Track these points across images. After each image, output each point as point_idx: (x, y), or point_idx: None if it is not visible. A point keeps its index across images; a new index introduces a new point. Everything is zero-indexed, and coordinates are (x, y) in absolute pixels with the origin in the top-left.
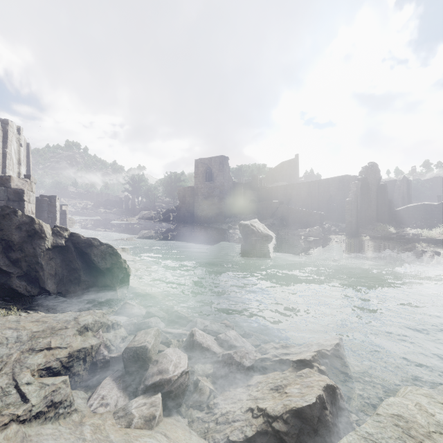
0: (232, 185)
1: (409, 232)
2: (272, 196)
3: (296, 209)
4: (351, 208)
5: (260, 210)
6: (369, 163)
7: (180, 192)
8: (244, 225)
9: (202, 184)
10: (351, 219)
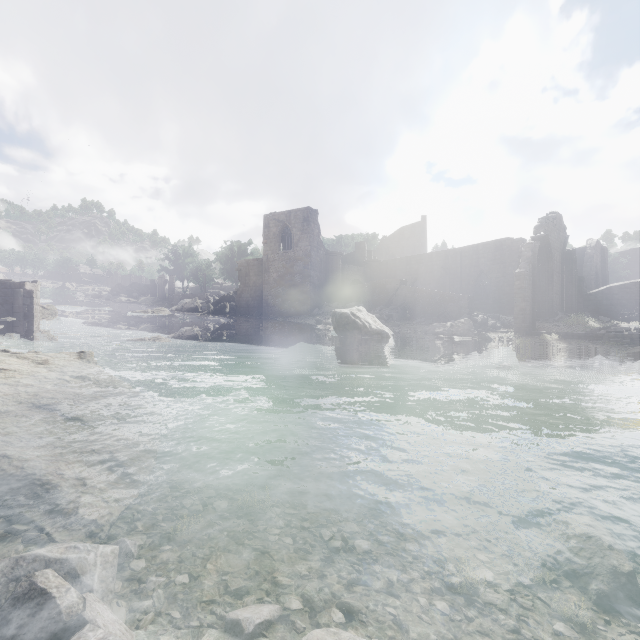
0: (323, 255)
1: (629, 326)
2: (387, 276)
3: (428, 291)
4: (524, 286)
5: (369, 294)
6: (550, 214)
7: (241, 268)
8: (340, 314)
9: (275, 254)
10: (524, 304)
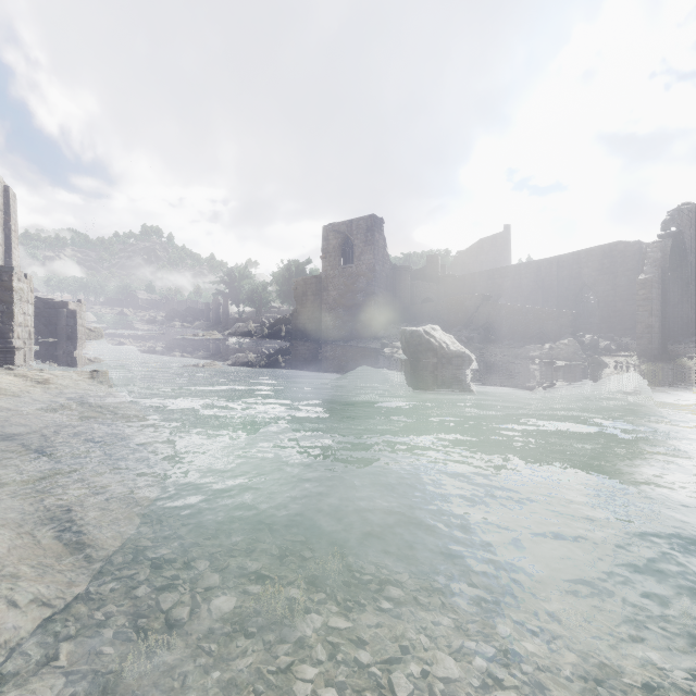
0: (390, 270)
1: None
2: (464, 293)
3: (518, 307)
4: (651, 296)
5: (443, 313)
6: (682, 206)
7: (297, 287)
8: (411, 332)
9: (335, 270)
10: (651, 319)
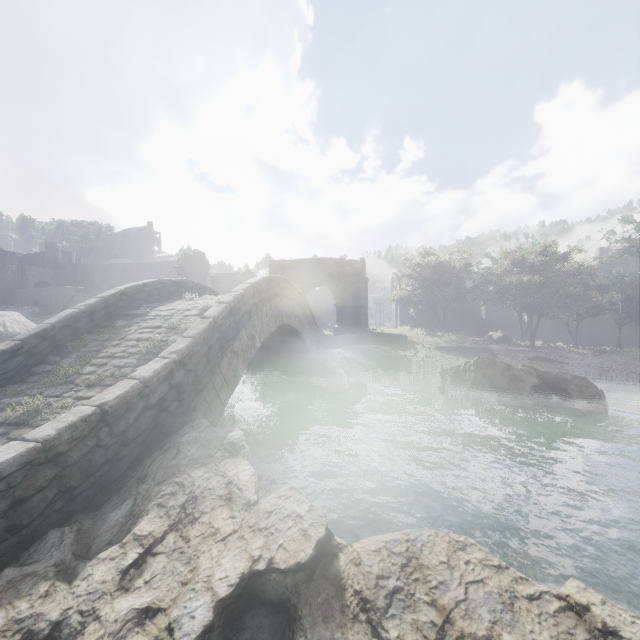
0: None
1: None
2: (85, 280)
3: None
4: None
5: (46, 299)
6: (195, 251)
7: None
8: None
9: None
10: None
